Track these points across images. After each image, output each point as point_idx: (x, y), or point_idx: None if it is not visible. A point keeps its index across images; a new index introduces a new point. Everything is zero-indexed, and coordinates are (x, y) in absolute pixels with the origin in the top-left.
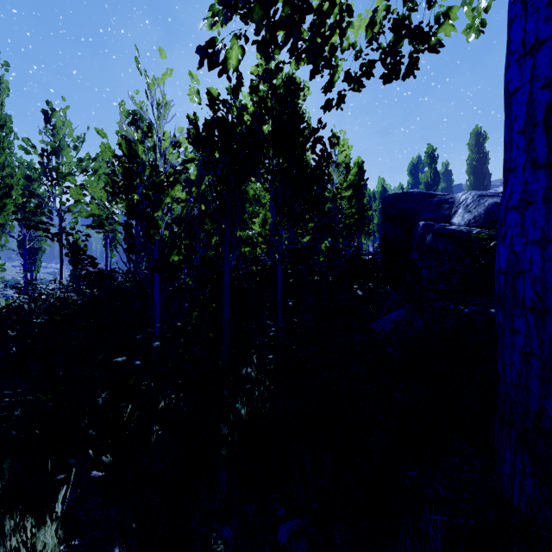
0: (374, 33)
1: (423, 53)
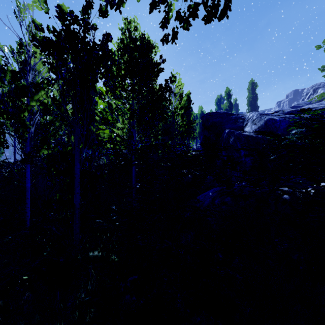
0: None
1: None
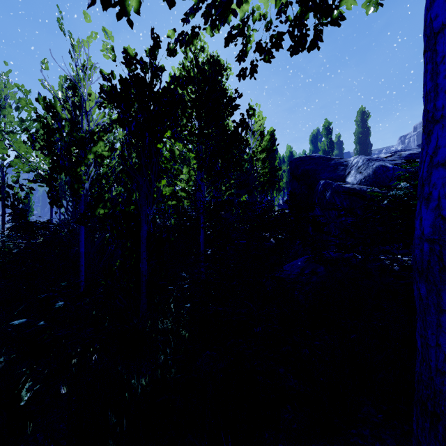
0: (283, 5)
1: (326, 26)
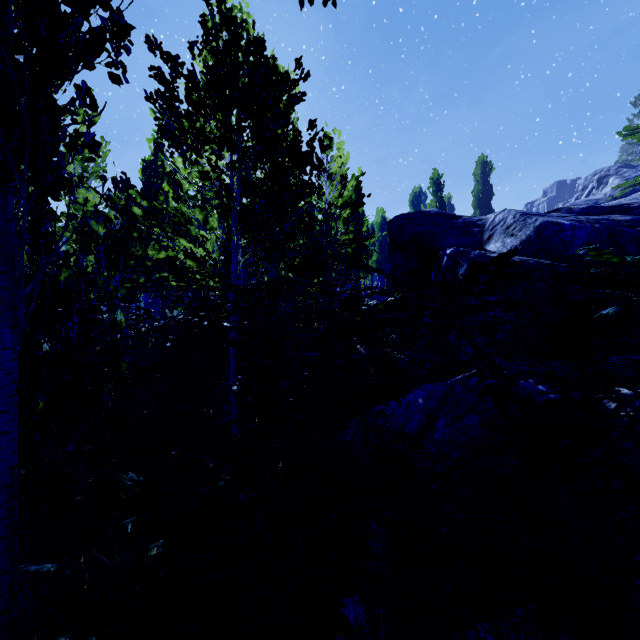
0: None
1: None
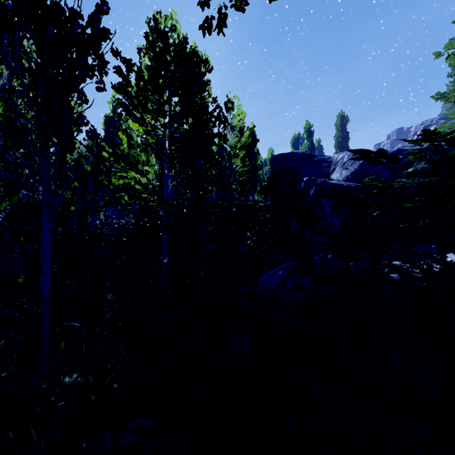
0: None
1: None
